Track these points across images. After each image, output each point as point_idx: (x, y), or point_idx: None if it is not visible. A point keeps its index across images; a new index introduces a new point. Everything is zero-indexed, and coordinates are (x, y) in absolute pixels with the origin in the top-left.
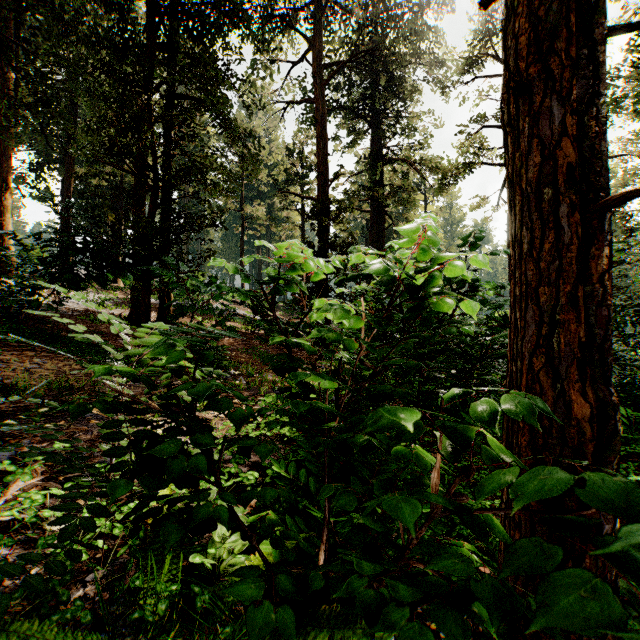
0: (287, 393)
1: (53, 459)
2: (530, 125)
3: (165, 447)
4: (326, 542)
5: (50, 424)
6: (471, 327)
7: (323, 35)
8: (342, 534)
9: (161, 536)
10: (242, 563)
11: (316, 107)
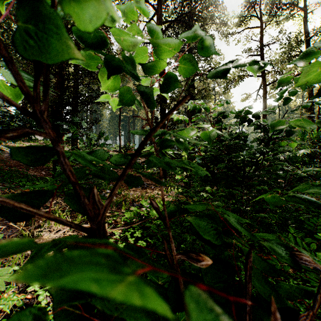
0: None
1: None
2: None
3: None
4: None
5: None
6: None
7: (162, 8)
8: None
9: None
10: None
11: None
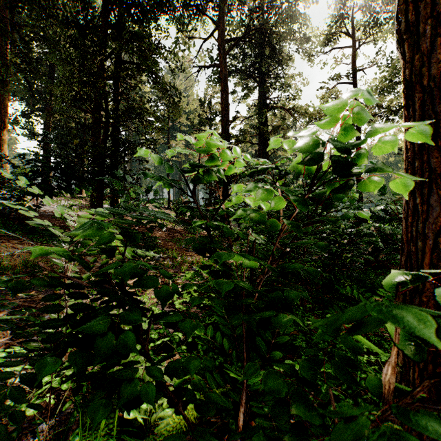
0: (207, 270)
1: (1, 329)
2: (432, 26)
3: (97, 321)
4: (244, 403)
5: (22, 294)
6: (364, 214)
7: (225, 20)
8: (252, 387)
9: (91, 410)
10: (170, 416)
11: (220, 70)
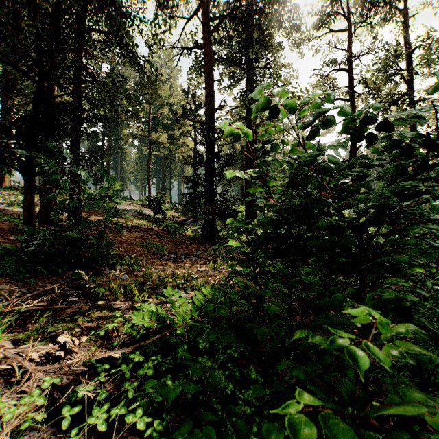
0: None
1: None
2: None
3: None
4: None
5: None
6: None
7: None
8: None
9: None
10: None
11: (204, 50)
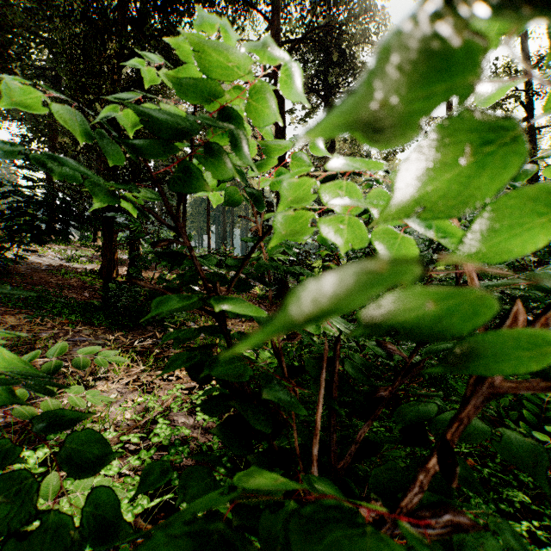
0: None
1: None
2: None
3: None
4: None
5: None
6: None
7: (281, 18)
8: None
9: None
10: None
11: (274, 80)
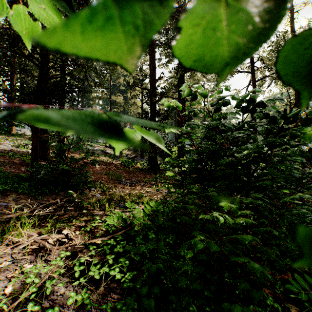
0: None
1: None
2: None
3: None
4: None
5: None
6: None
7: None
8: None
9: None
10: None
11: None
